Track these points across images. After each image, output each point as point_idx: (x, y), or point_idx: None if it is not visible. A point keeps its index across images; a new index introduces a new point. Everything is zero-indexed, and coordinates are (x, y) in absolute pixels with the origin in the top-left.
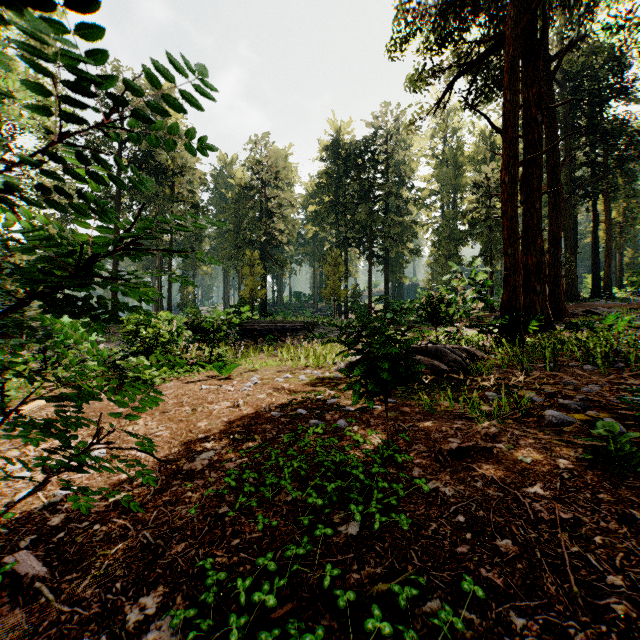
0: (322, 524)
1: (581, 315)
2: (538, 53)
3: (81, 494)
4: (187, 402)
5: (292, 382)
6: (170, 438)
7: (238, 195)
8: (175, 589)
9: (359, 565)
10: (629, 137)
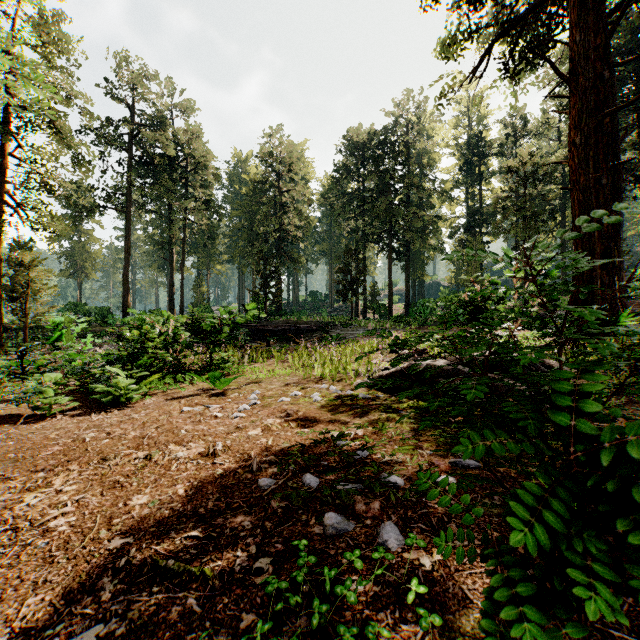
0: None
1: None
2: None
3: None
4: (150, 437)
5: (301, 405)
6: (62, 543)
7: (252, 191)
8: None
9: None
10: None
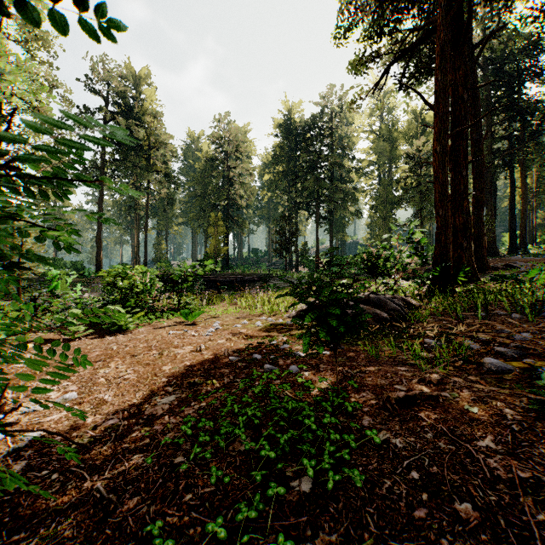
0: (275, 478)
1: (501, 268)
2: (465, 39)
3: (46, 439)
4: (155, 346)
5: (249, 328)
6: (136, 381)
7: (204, 166)
8: None
9: (313, 529)
10: (542, 114)
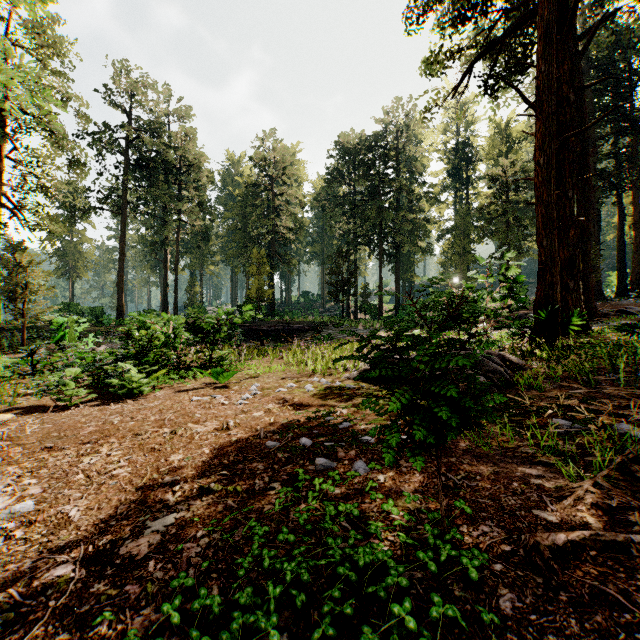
0: None
1: (612, 315)
2: (572, 23)
3: None
4: (170, 419)
5: (296, 394)
6: (127, 481)
7: (245, 193)
8: None
9: None
10: None
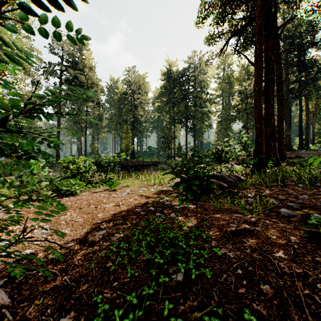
0: (163, 274)
1: (294, 158)
2: (272, 24)
3: (34, 254)
4: (93, 203)
5: (147, 192)
6: (83, 223)
7: (120, 97)
8: (80, 313)
9: (184, 299)
10: (318, 68)
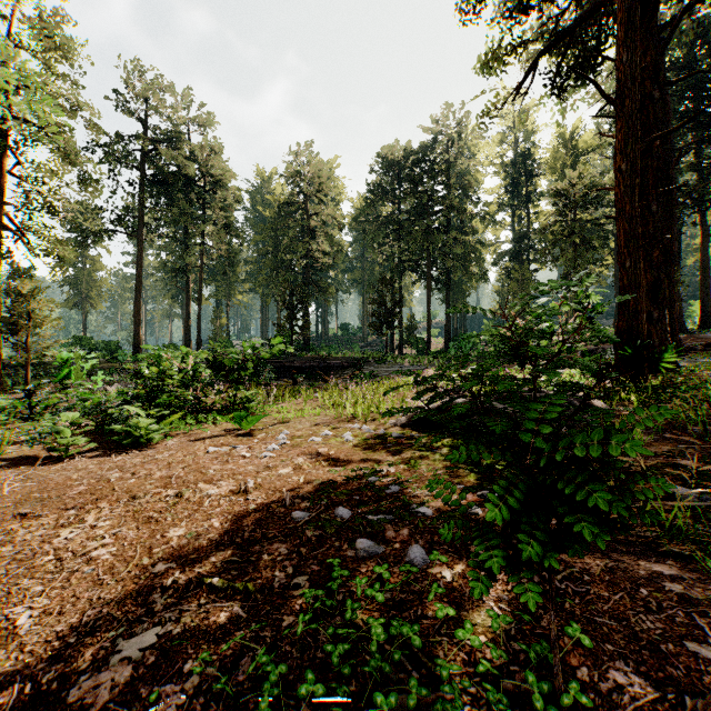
0: None
1: (699, 350)
2: (656, 7)
3: None
4: (178, 477)
5: (333, 444)
6: (107, 569)
7: (277, 213)
8: None
9: None
10: None
